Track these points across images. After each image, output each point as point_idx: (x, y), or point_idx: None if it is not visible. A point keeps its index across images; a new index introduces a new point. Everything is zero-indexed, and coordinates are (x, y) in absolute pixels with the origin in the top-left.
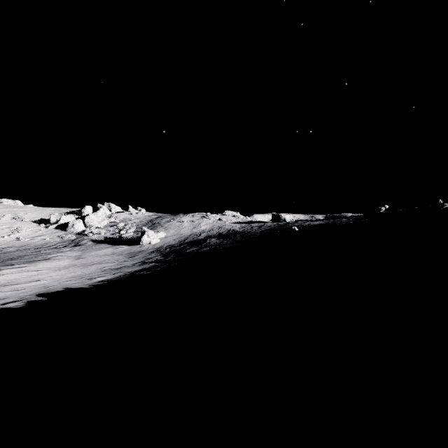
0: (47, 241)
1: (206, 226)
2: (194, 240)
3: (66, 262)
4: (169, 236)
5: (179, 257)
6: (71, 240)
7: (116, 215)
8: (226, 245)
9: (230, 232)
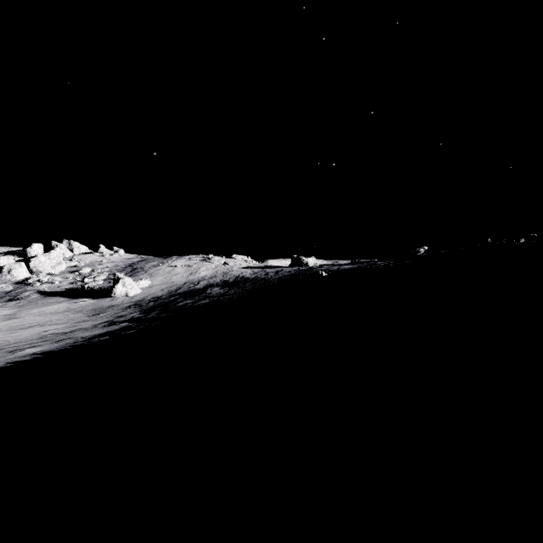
0: None
1: (207, 272)
2: (189, 290)
3: None
4: (156, 285)
5: (166, 314)
6: (5, 292)
7: (80, 257)
8: (233, 296)
9: (239, 279)
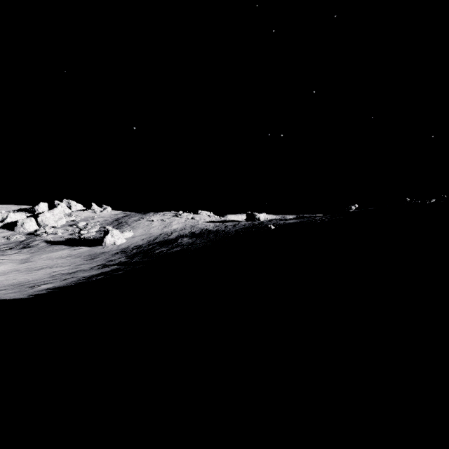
0: None
1: (177, 225)
2: (164, 240)
3: (7, 266)
4: (137, 236)
5: (146, 259)
6: (20, 241)
7: (77, 213)
8: (199, 244)
9: (204, 231)
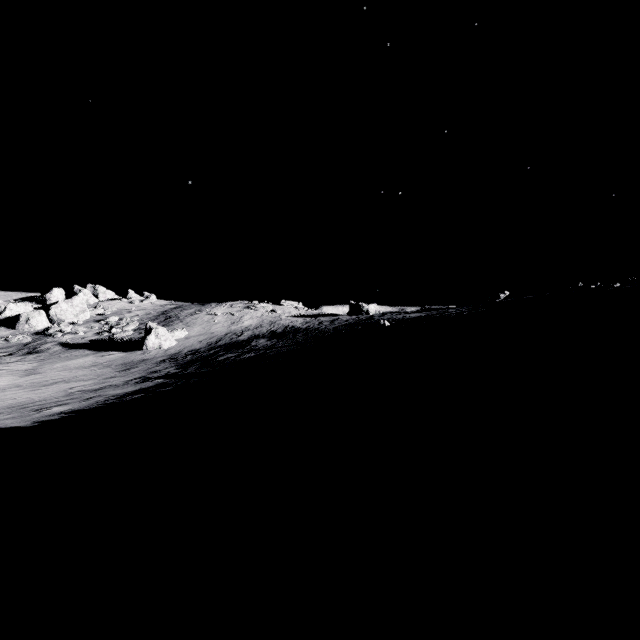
0: None
1: (251, 321)
2: (232, 342)
3: (3, 380)
4: (193, 336)
5: (205, 369)
6: (23, 344)
7: (106, 304)
8: (281, 348)
9: (288, 330)
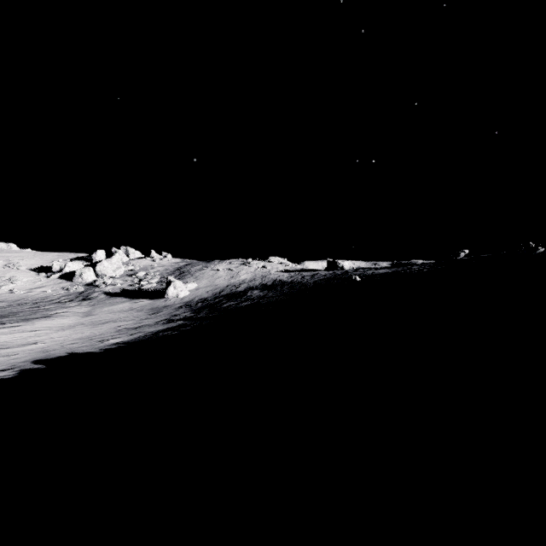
0: (48, 293)
1: (246, 275)
2: (232, 292)
3: (71, 320)
4: (201, 287)
5: (213, 314)
6: (79, 293)
7: (135, 261)
8: (271, 298)
9: (276, 283)
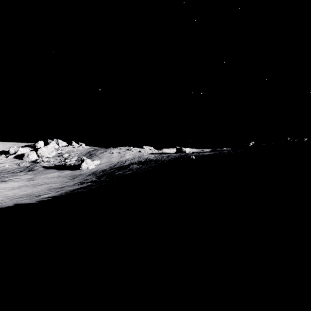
0: (6, 167)
1: (129, 156)
2: (120, 166)
3: (20, 183)
4: (102, 163)
5: (109, 178)
6: (26, 166)
7: (62, 148)
8: (144, 169)
9: (147, 160)
